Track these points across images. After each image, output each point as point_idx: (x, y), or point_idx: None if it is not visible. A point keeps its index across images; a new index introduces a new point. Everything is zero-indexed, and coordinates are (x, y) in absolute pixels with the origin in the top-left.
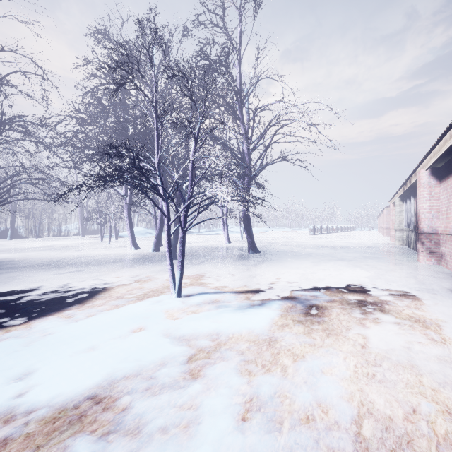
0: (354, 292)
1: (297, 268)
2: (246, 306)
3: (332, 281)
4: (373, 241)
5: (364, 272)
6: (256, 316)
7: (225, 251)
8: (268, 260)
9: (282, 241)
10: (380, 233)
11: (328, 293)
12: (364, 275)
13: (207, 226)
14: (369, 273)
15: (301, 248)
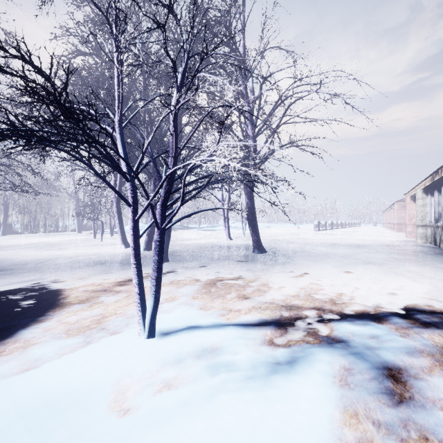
0: (436, 328)
1: (320, 276)
2: (266, 370)
3: (381, 301)
4: (387, 237)
5: (413, 283)
6: (292, 409)
7: (226, 249)
8: (279, 264)
9: (288, 238)
10: (387, 229)
11: (394, 330)
12: (419, 290)
13: (208, 221)
14: (422, 286)
15: (312, 246)
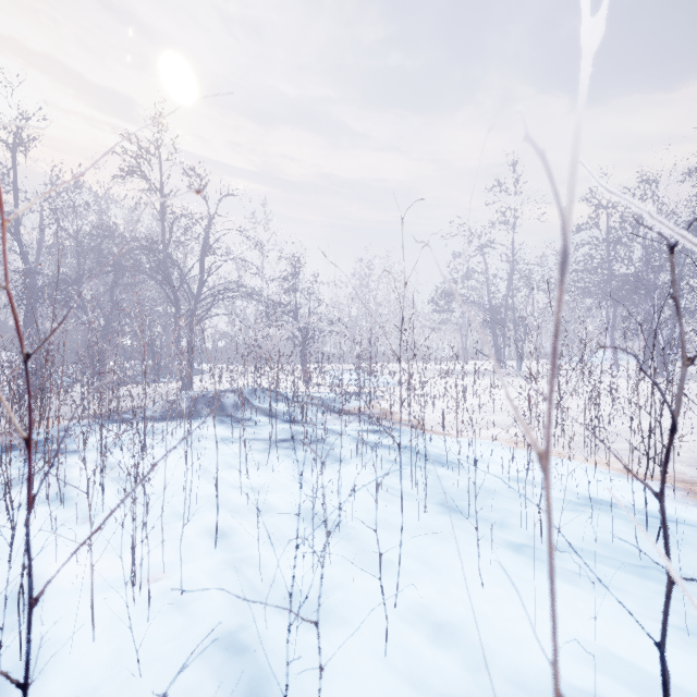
0: None
1: None
2: None
3: None
4: None
5: None
6: None
7: None
8: None
9: None
10: None
11: None
12: None
13: None
14: None
15: None
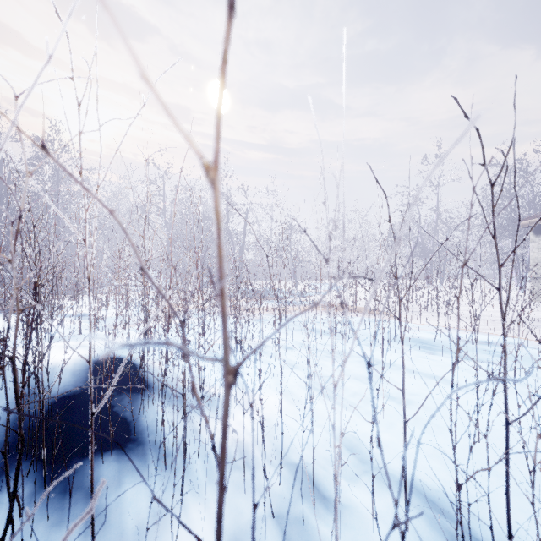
0: None
1: None
2: None
3: None
4: None
5: None
6: None
7: None
8: None
9: None
10: None
11: None
12: None
13: None
14: None
15: None
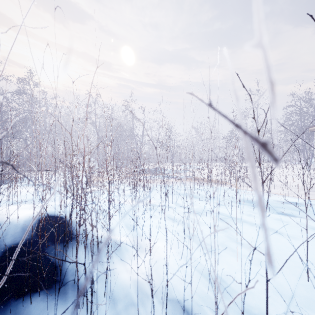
0: None
1: None
2: None
3: None
4: None
5: None
6: None
7: None
8: None
9: None
10: None
11: None
12: None
13: None
14: None
15: None
